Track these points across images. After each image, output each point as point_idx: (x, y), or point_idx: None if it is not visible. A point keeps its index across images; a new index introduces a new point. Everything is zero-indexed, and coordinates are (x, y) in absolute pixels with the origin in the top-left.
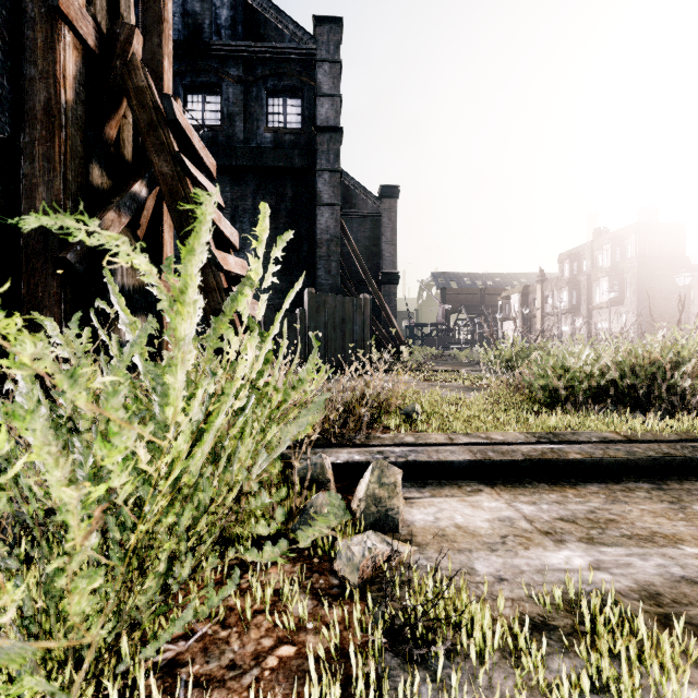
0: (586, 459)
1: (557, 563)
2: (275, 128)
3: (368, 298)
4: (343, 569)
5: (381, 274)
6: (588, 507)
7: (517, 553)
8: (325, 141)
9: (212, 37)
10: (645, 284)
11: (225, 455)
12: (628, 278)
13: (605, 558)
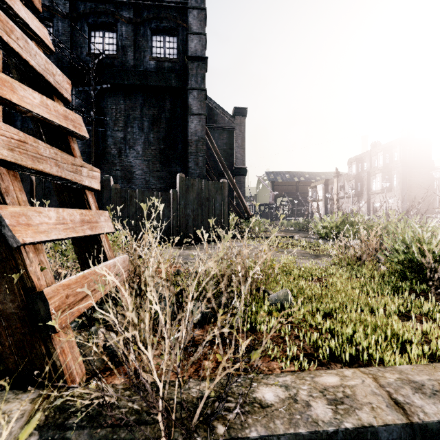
0: None
1: None
2: (157, 57)
3: (226, 182)
4: None
5: (234, 168)
6: None
7: None
8: (194, 67)
9: None
10: (406, 177)
11: None
12: (395, 174)
13: None
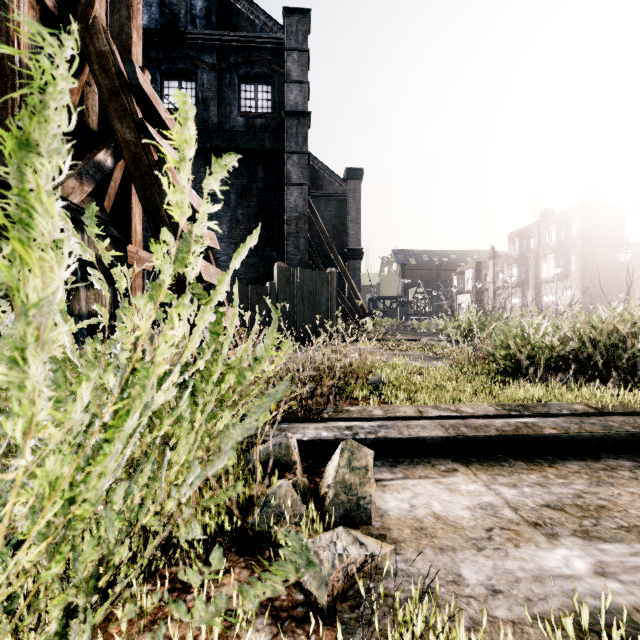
0: (562, 435)
1: (556, 566)
2: (247, 112)
3: (334, 272)
4: (308, 581)
5: (346, 250)
6: (573, 490)
7: (507, 553)
8: (294, 125)
9: (187, 26)
10: (588, 260)
11: (149, 463)
12: (573, 255)
13: (609, 559)
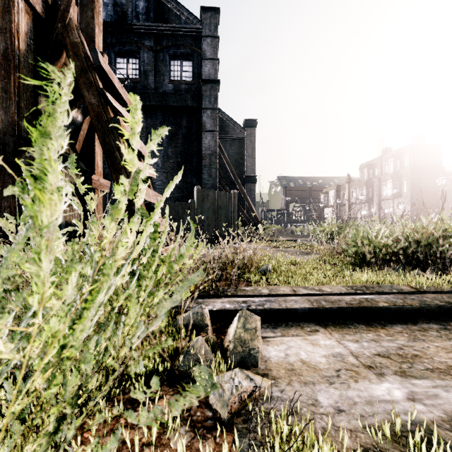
0: (391, 306)
1: (381, 394)
2: (175, 80)
3: (236, 192)
4: (215, 404)
5: (244, 177)
6: (397, 344)
7: (349, 385)
8: (208, 89)
9: (133, 20)
10: (415, 184)
11: (111, 324)
12: (405, 180)
13: (417, 390)
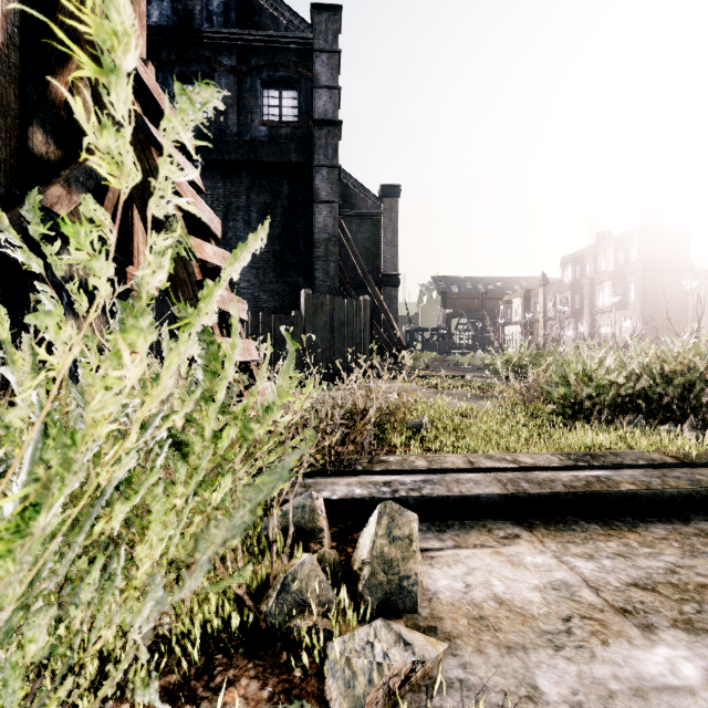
0: (642, 491)
1: (658, 673)
2: (270, 121)
3: (368, 300)
4: (337, 702)
5: (381, 276)
6: (664, 563)
7: (594, 653)
8: (323, 135)
9: (203, 24)
10: (649, 288)
11: (95, 570)
12: (632, 282)
13: None
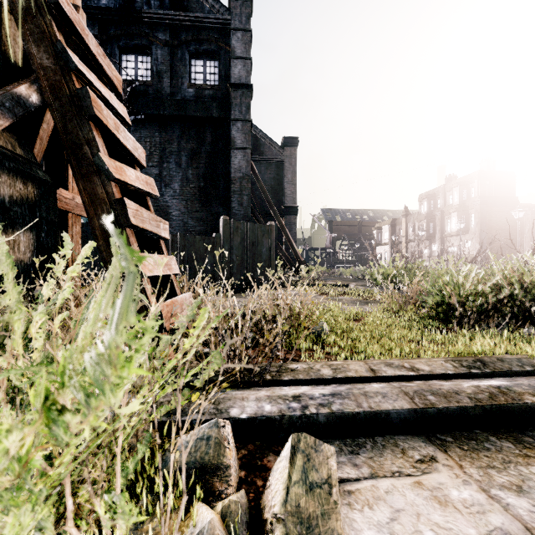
0: None
1: None
2: (196, 84)
3: (273, 225)
4: None
5: (283, 207)
6: None
7: None
8: (238, 95)
9: (143, 7)
10: (485, 217)
11: None
12: (472, 213)
13: None
